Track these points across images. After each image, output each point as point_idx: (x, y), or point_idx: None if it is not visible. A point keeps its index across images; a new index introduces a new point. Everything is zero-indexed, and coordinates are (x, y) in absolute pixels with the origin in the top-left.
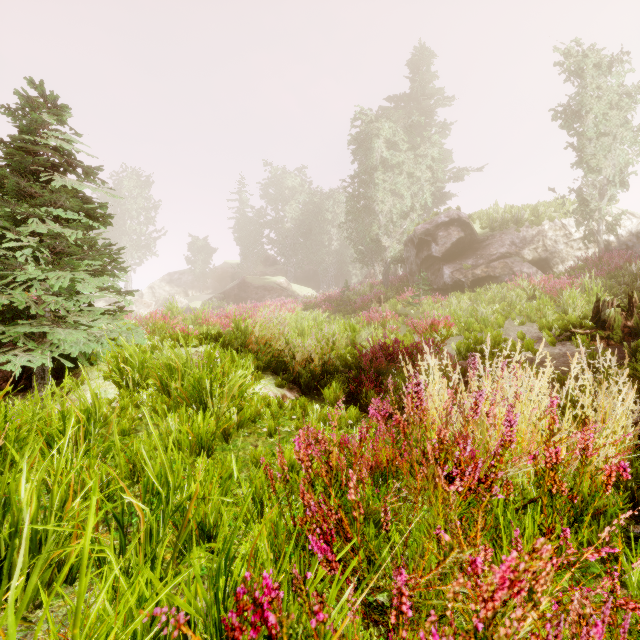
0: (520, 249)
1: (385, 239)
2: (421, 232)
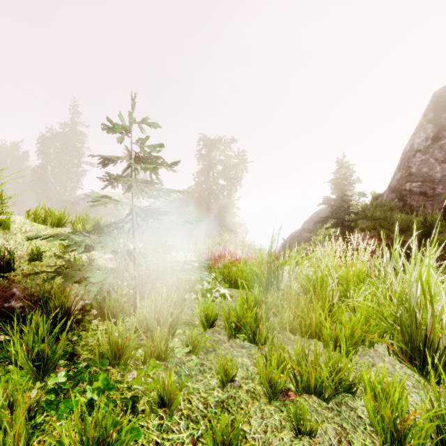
0: (113, 210)
1: (54, 197)
2: (72, 200)
